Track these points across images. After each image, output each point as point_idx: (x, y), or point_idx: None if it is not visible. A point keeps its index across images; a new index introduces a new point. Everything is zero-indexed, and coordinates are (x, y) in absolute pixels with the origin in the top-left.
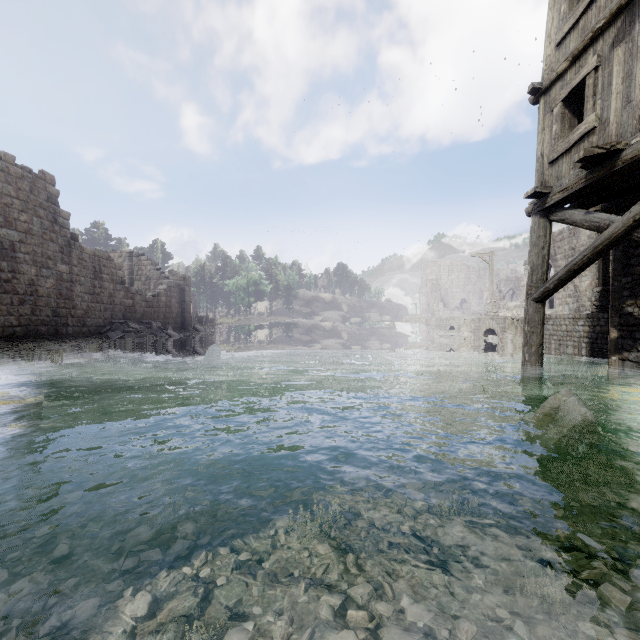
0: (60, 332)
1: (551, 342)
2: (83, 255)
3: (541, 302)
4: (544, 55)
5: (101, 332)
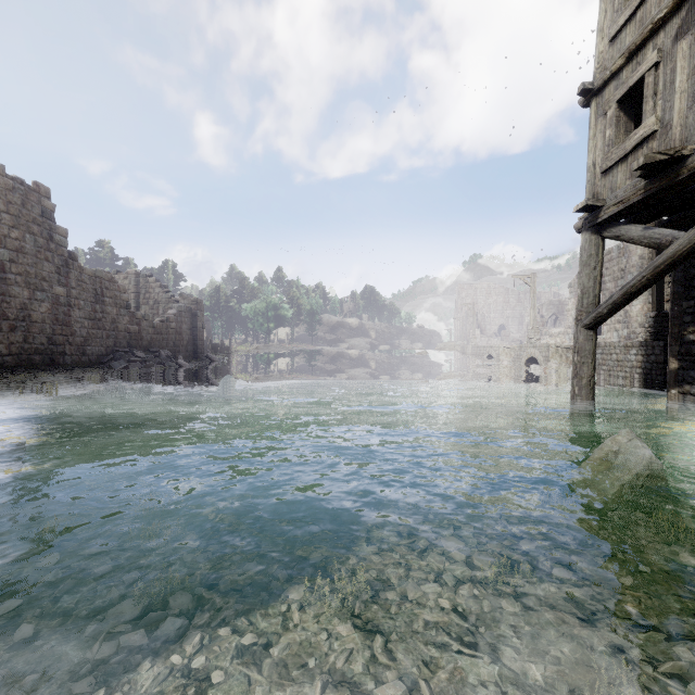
0: (56, 362)
1: (600, 373)
2: (83, 276)
3: (593, 329)
4: (596, 52)
5: (103, 361)
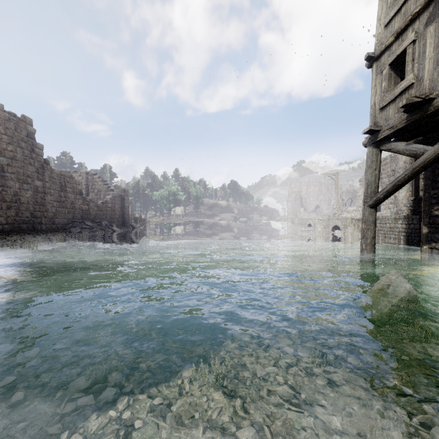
0: (36, 228)
1: (379, 235)
2: (53, 174)
3: (374, 207)
4: (376, 33)
5: (65, 228)
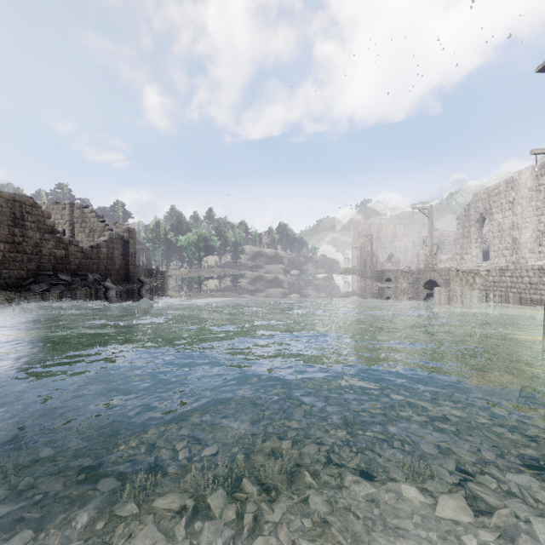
0: None
1: (509, 295)
2: None
3: None
4: None
5: (22, 285)
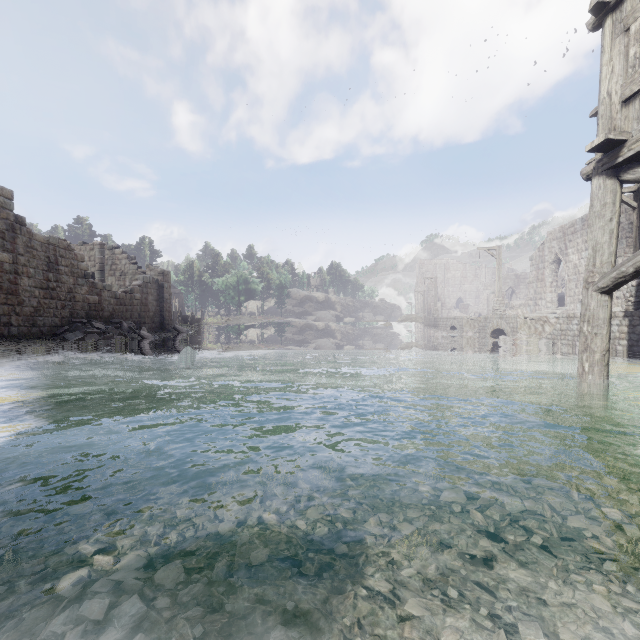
0: None
1: (575, 344)
2: (32, 242)
3: (608, 293)
4: None
5: (57, 333)
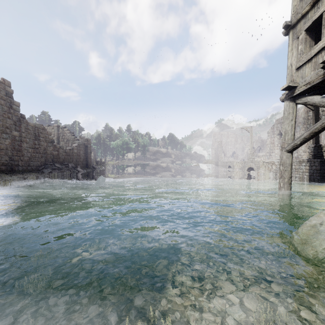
0: (14, 169)
1: None
2: (28, 126)
3: (290, 152)
4: (292, 5)
5: (39, 169)
